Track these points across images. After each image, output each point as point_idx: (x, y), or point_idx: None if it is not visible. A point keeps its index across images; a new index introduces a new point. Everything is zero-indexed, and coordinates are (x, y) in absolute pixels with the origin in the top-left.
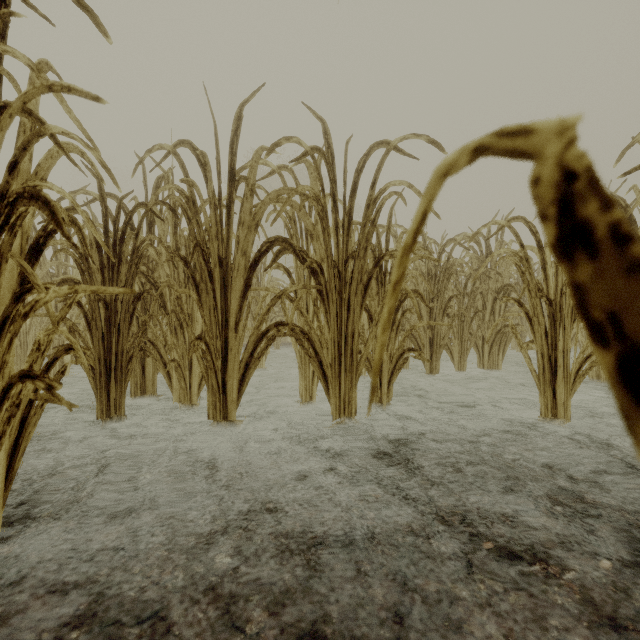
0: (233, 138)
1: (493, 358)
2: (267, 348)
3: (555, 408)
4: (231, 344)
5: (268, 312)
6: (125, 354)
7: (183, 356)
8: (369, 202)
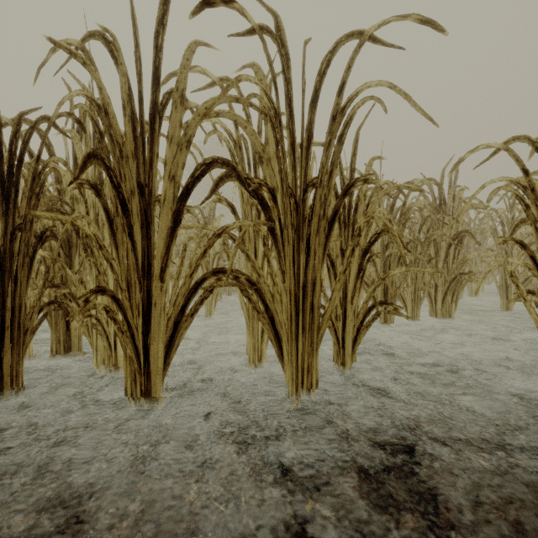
0: (158, 28)
1: (446, 306)
2: (203, 302)
3: None
4: (155, 297)
5: (204, 255)
6: (23, 309)
7: None
8: (335, 113)
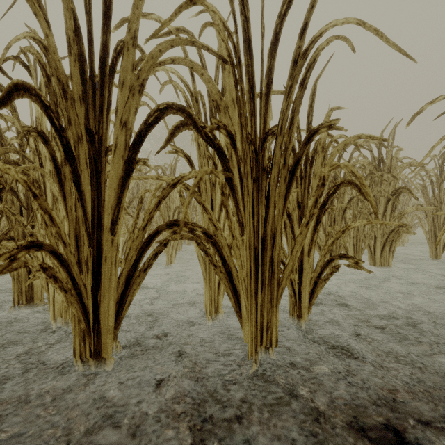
0: None
1: (384, 256)
2: (157, 256)
3: None
4: (105, 251)
5: (158, 206)
6: None
7: None
8: (296, 57)
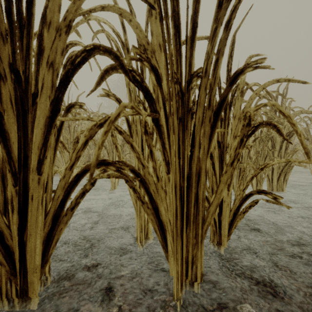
0: None
1: (280, 183)
2: (84, 195)
3: None
4: (32, 190)
5: (85, 146)
6: None
7: None
8: None
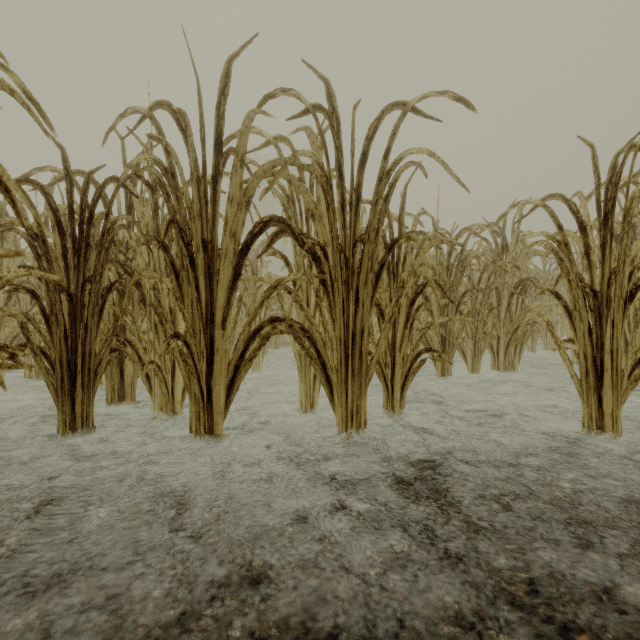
0: (220, 98)
1: (509, 359)
2: (260, 348)
3: (601, 419)
4: (217, 343)
5: (261, 305)
6: (93, 355)
7: (165, 357)
8: (381, 175)
